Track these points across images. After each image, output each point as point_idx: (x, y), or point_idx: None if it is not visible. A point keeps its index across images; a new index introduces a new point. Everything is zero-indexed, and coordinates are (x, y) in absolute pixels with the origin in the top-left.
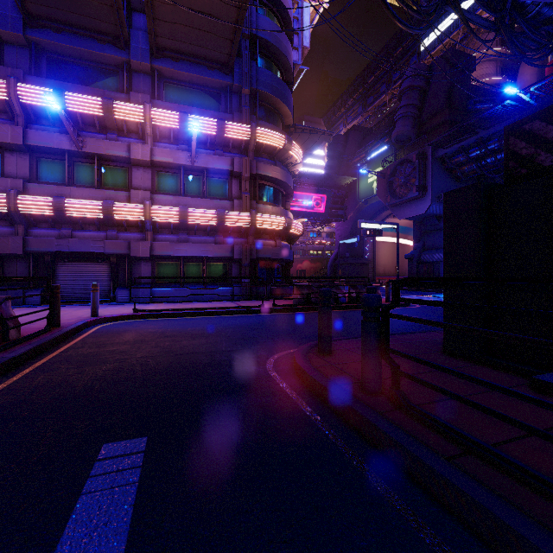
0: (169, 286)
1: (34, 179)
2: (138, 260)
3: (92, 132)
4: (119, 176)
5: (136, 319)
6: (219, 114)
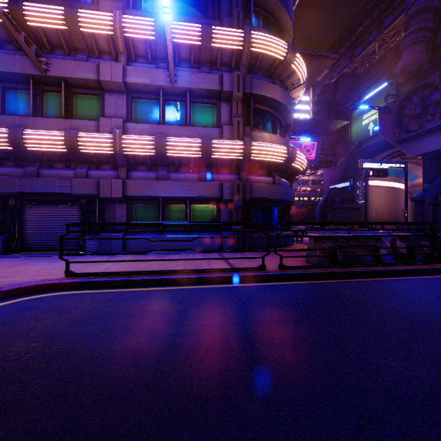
0: (147, 232)
1: (1, 112)
2: (112, 202)
3: (61, 55)
4: (92, 106)
5: (62, 290)
6: (205, 22)
